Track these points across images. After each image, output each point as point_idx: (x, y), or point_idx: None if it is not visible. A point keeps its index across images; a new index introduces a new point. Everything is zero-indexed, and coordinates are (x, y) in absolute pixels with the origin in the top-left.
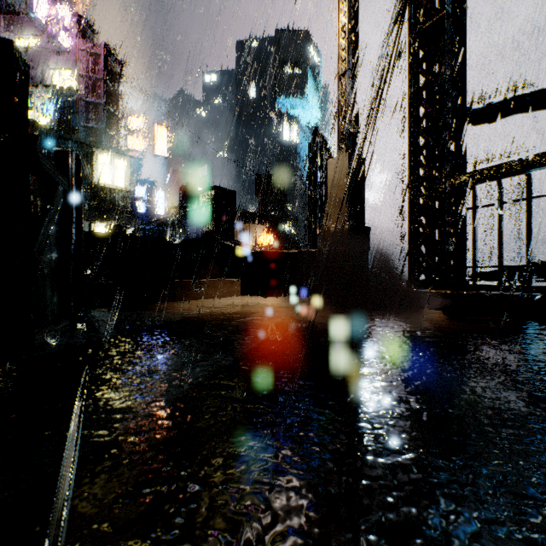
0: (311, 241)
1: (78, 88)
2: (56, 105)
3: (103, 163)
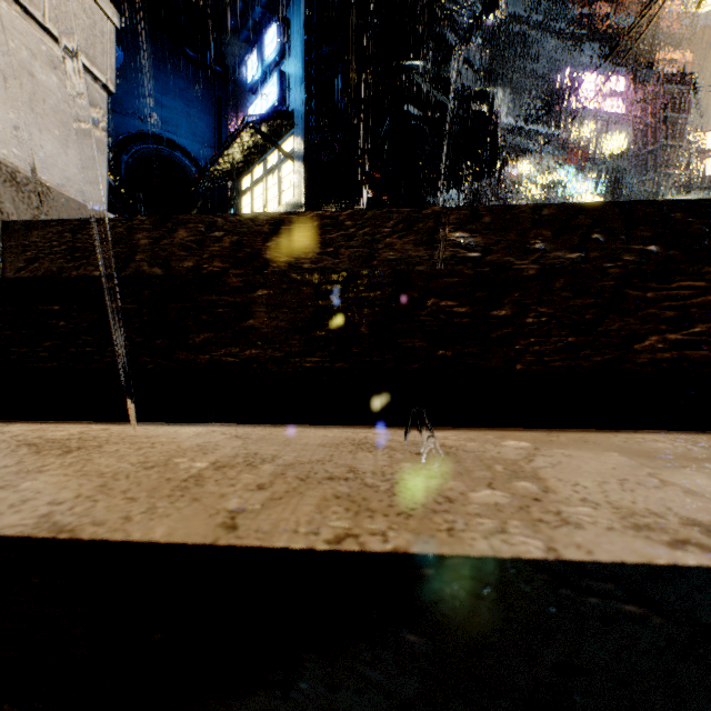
0: None
1: (633, 145)
2: (610, 177)
3: None
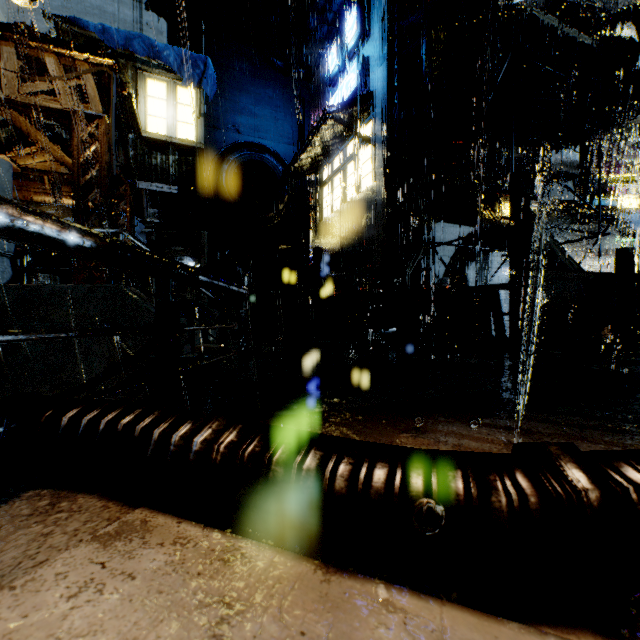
0: None
1: None
2: None
3: None
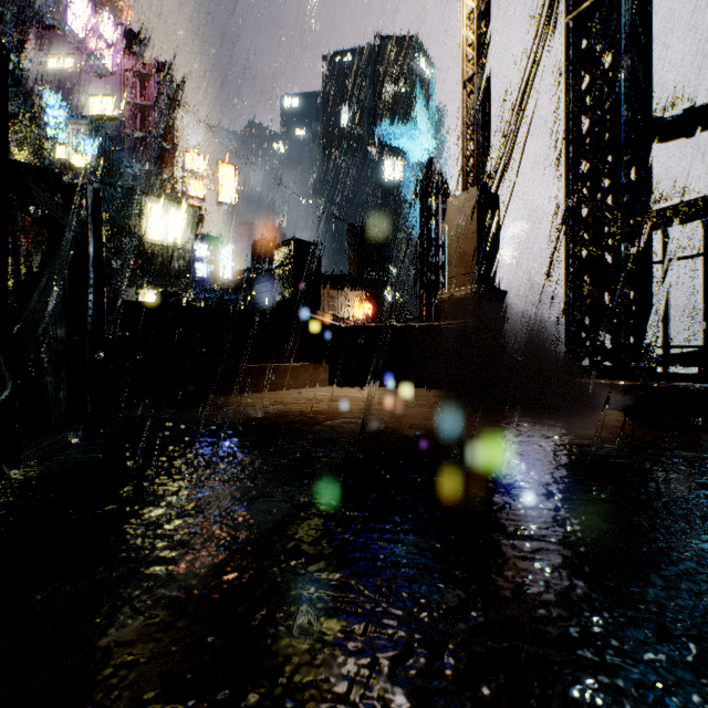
0: (424, 311)
1: (123, 118)
2: (96, 141)
3: (154, 214)
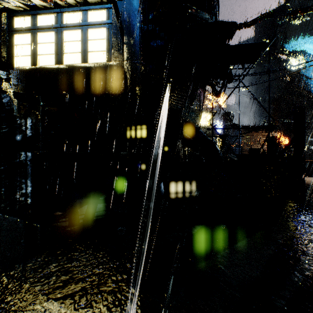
0: None
1: None
2: None
3: (202, 117)
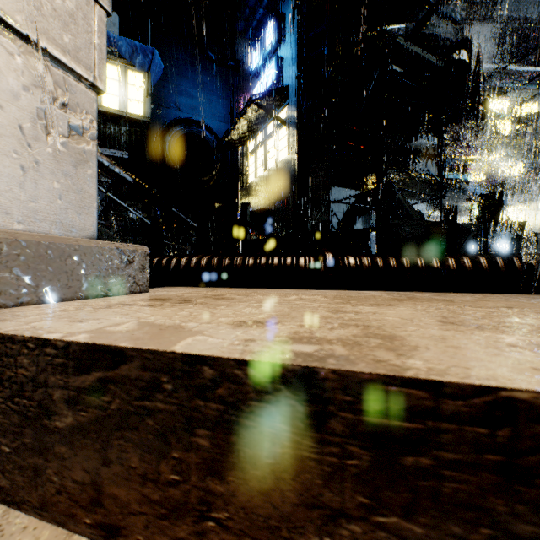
0: None
1: None
2: None
3: None
